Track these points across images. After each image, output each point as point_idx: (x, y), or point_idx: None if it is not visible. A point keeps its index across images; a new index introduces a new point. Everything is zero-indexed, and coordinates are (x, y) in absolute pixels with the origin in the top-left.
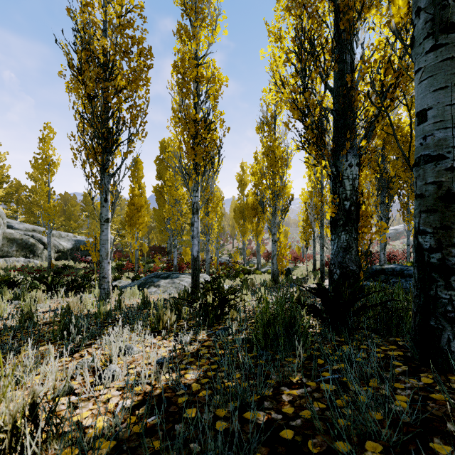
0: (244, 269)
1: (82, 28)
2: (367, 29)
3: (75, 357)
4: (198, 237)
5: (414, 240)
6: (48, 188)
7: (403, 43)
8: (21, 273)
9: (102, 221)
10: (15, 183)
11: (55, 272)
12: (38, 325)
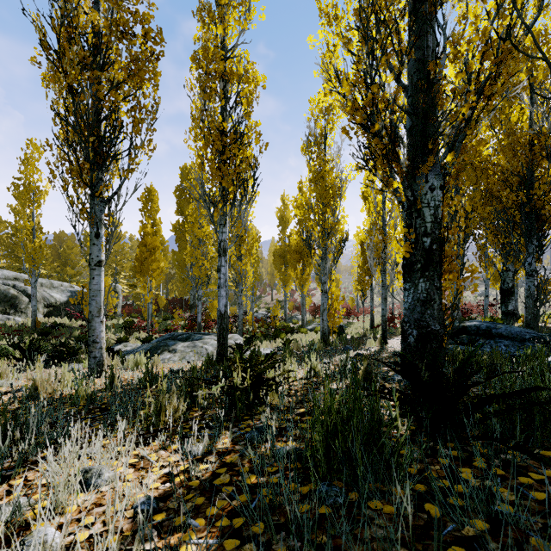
0: (286, 326)
1: None
2: None
3: None
4: (226, 286)
5: None
6: (32, 224)
7: None
8: None
9: (91, 264)
10: None
11: (42, 333)
12: None
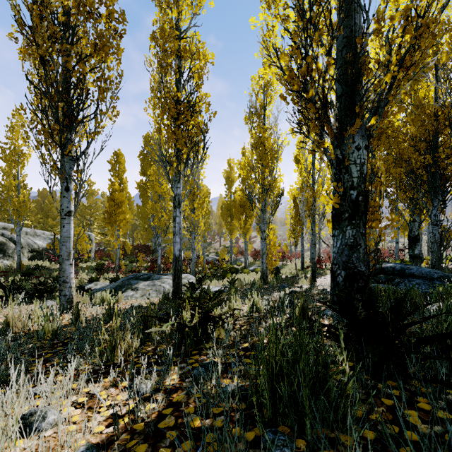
0: (232, 267)
1: None
2: None
3: None
4: (180, 233)
5: None
6: (17, 182)
7: None
8: None
9: (62, 214)
10: None
11: (25, 274)
12: None
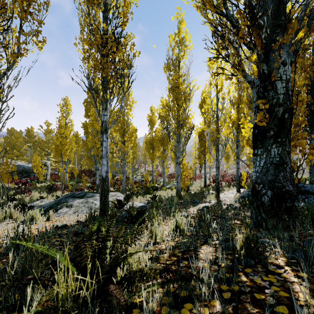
0: (153, 186)
1: None
2: None
3: None
4: (107, 156)
5: None
6: None
7: None
8: None
9: None
10: None
11: None
12: None
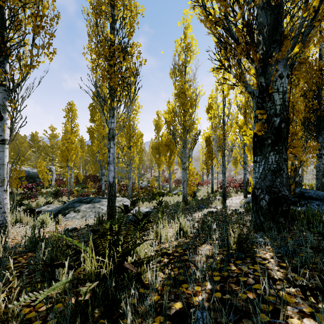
0: (160, 192)
1: None
2: None
3: None
4: (114, 163)
5: None
6: None
7: None
8: None
9: None
10: None
11: None
12: None
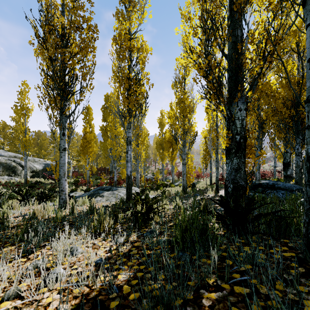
0: (163, 183)
1: (45, 9)
2: (253, 10)
3: (30, 257)
4: (131, 161)
5: (306, 163)
6: (25, 127)
7: (296, 3)
8: (5, 187)
9: (60, 150)
10: (2, 123)
11: (30, 186)
12: (8, 228)
